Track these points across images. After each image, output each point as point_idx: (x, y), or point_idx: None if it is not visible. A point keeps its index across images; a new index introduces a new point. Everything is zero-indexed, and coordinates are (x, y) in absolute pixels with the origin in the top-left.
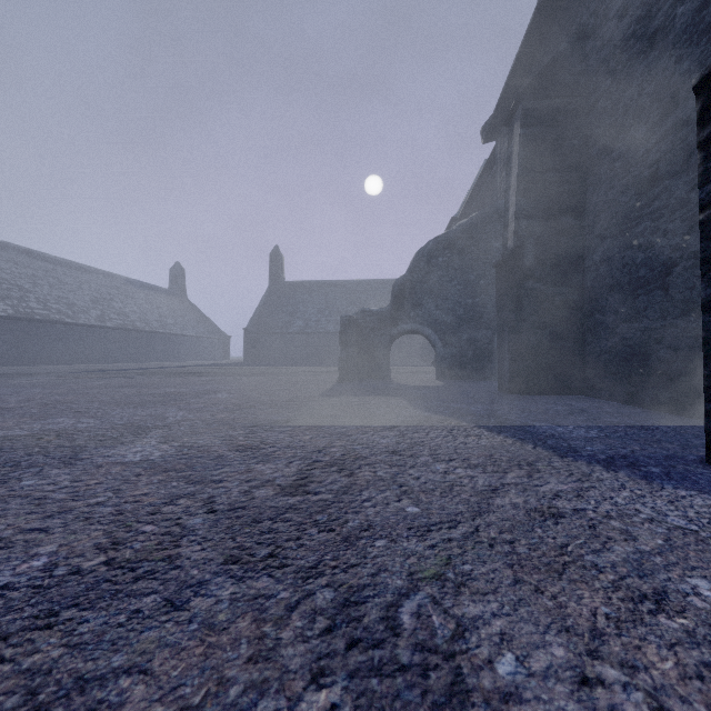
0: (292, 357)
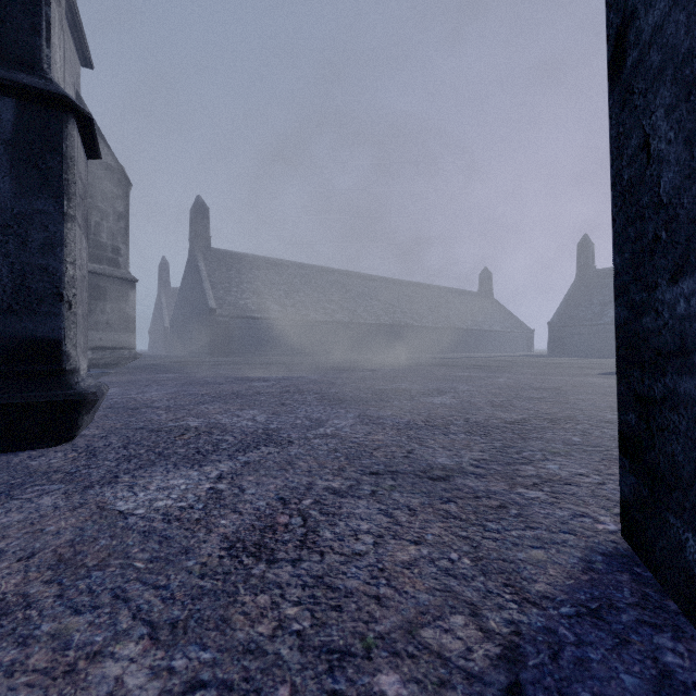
0: (603, 349)
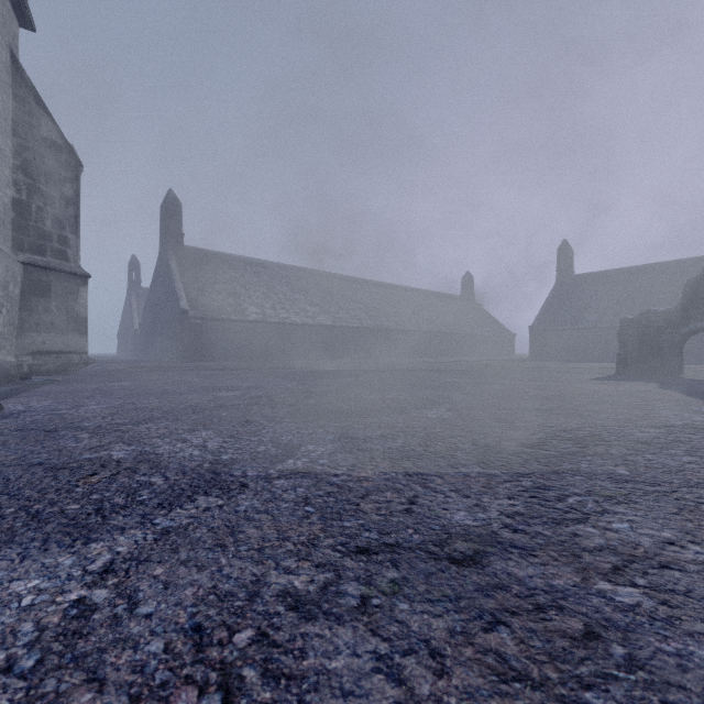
0: (582, 353)
